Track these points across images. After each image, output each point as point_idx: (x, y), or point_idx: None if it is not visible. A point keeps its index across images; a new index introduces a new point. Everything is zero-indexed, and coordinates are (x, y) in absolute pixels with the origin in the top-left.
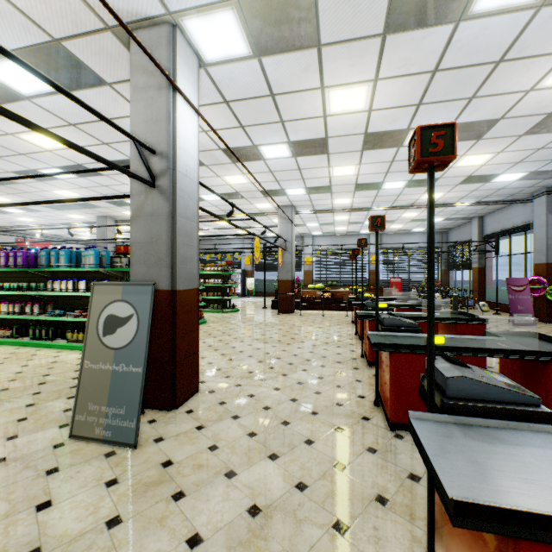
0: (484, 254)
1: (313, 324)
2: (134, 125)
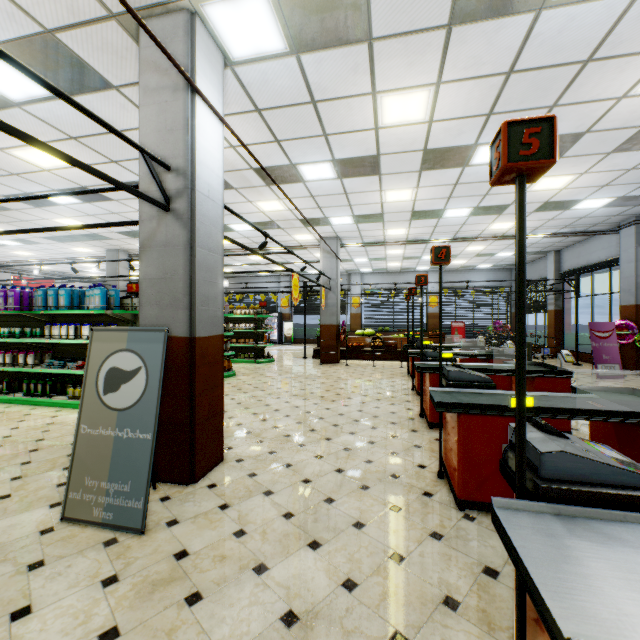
0: (561, 295)
1: (362, 377)
2: (144, 135)
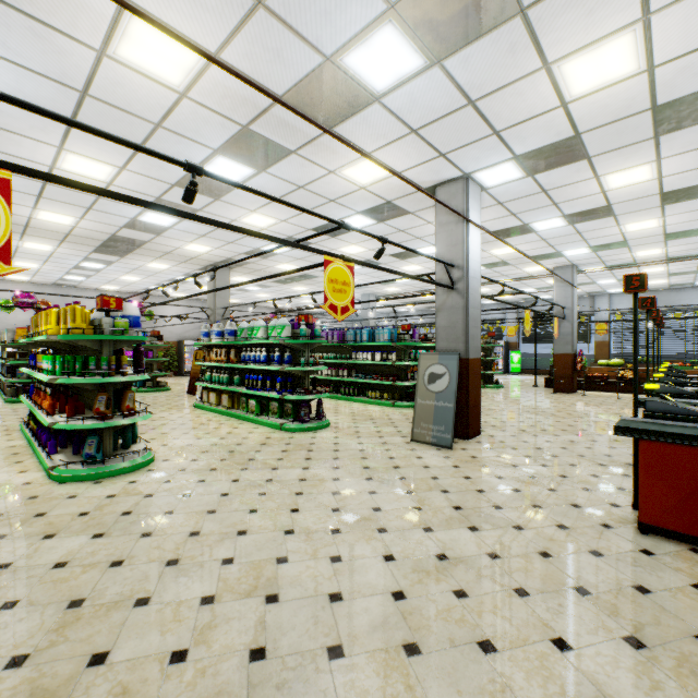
0: None
1: (599, 405)
2: (438, 249)
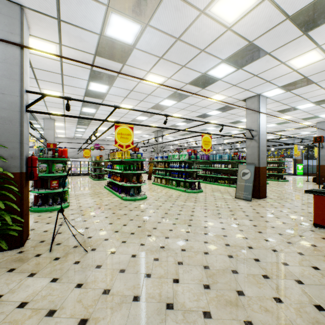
0: None
1: None
2: (247, 123)
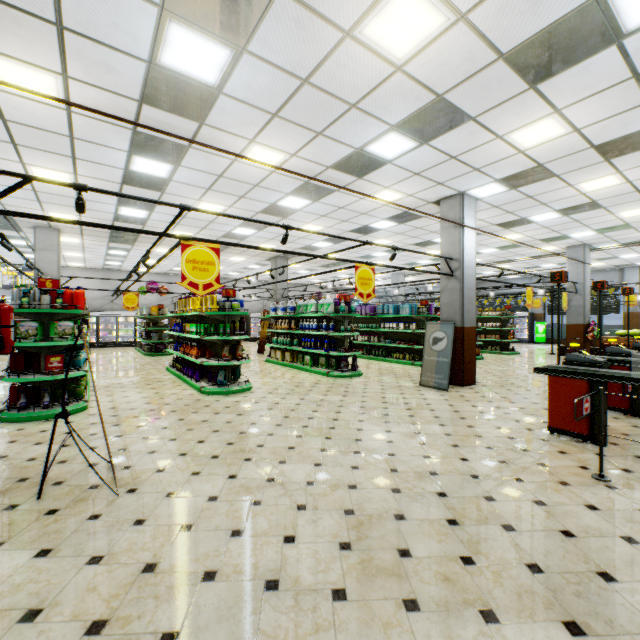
0: None
1: None
2: (442, 246)
